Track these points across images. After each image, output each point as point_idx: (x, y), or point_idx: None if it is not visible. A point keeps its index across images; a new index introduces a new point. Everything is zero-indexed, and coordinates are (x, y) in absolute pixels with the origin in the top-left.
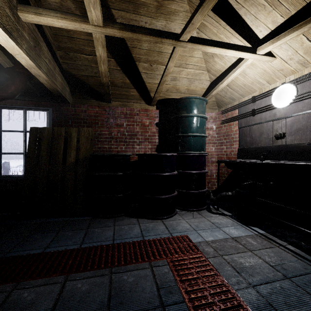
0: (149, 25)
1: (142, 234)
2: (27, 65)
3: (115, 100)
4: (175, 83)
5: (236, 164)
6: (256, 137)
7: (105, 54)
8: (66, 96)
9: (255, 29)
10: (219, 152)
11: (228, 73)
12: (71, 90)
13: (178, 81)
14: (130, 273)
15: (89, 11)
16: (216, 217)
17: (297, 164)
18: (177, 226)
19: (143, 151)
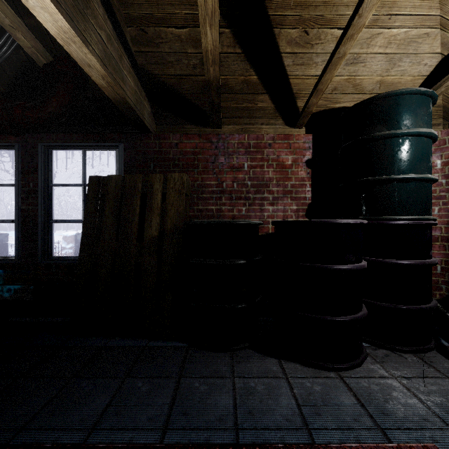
0: None
1: (304, 418)
2: (59, 35)
3: (229, 122)
4: (354, 71)
5: None
6: None
7: None
8: (145, 118)
9: None
10: None
11: None
12: (153, 109)
13: (362, 65)
14: None
15: None
16: None
17: None
18: (387, 402)
19: (280, 216)
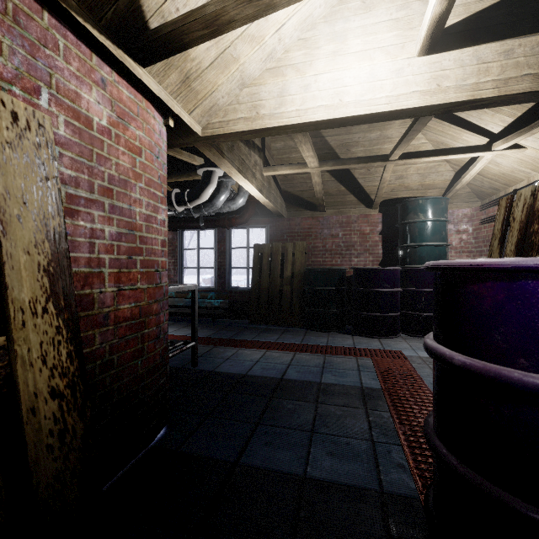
0: (362, 138)
1: (354, 344)
2: (263, 202)
3: (330, 208)
4: (402, 181)
5: None
6: None
7: (320, 179)
8: (283, 213)
9: (485, 126)
10: None
11: (474, 163)
12: (286, 205)
13: (406, 179)
14: (339, 358)
15: (309, 164)
16: None
17: None
18: (393, 345)
19: (362, 264)
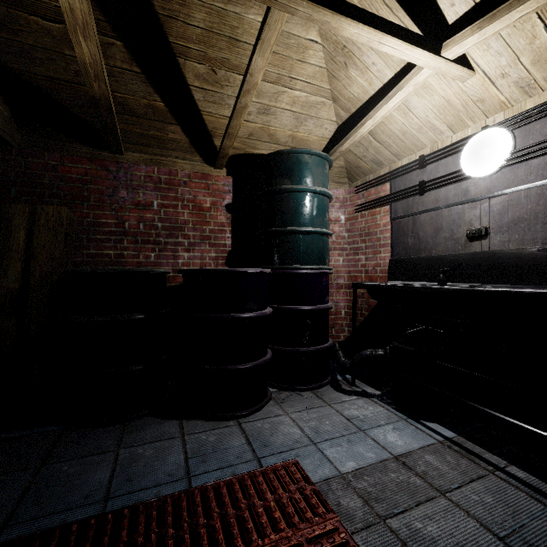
0: None
1: (188, 469)
2: None
3: (134, 148)
4: (267, 121)
5: (393, 292)
6: (428, 237)
7: (85, 3)
8: None
9: None
10: (353, 267)
11: (374, 106)
12: (14, 114)
13: (273, 117)
14: None
15: None
16: (354, 402)
17: (539, 293)
18: (272, 436)
19: (197, 264)
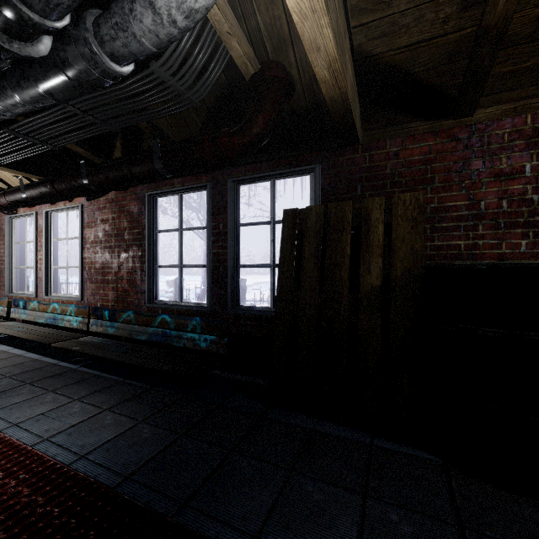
0: None
1: None
2: (298, 6)
3: (488, 101)
4: None
5: None
6: None
7: None
8: (356, 122)
9: None
10: None
11: None
12: (362, 110)
13: None
14: None
15: None
16: None
17: None
18: None
19: None
